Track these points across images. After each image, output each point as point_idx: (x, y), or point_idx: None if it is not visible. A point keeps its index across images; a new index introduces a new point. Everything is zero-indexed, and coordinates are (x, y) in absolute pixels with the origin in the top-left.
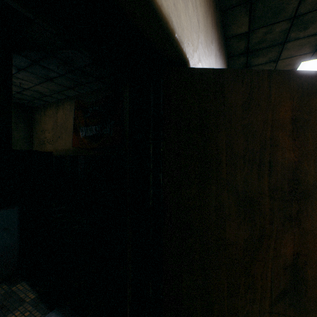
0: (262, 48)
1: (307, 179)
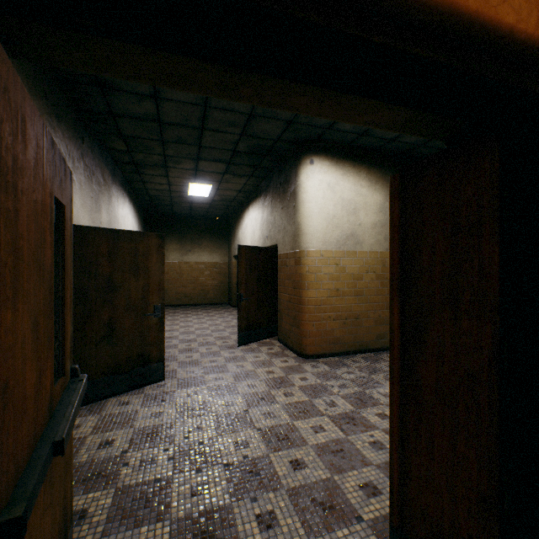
0: (149, 165)
1: (118, 281)
